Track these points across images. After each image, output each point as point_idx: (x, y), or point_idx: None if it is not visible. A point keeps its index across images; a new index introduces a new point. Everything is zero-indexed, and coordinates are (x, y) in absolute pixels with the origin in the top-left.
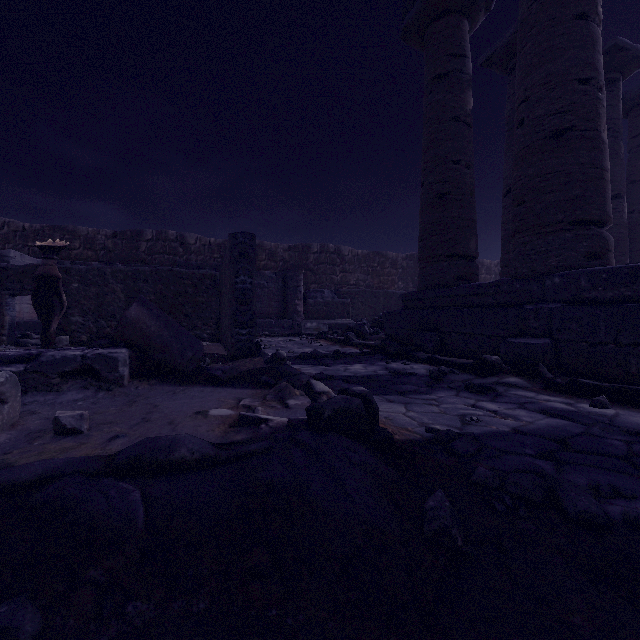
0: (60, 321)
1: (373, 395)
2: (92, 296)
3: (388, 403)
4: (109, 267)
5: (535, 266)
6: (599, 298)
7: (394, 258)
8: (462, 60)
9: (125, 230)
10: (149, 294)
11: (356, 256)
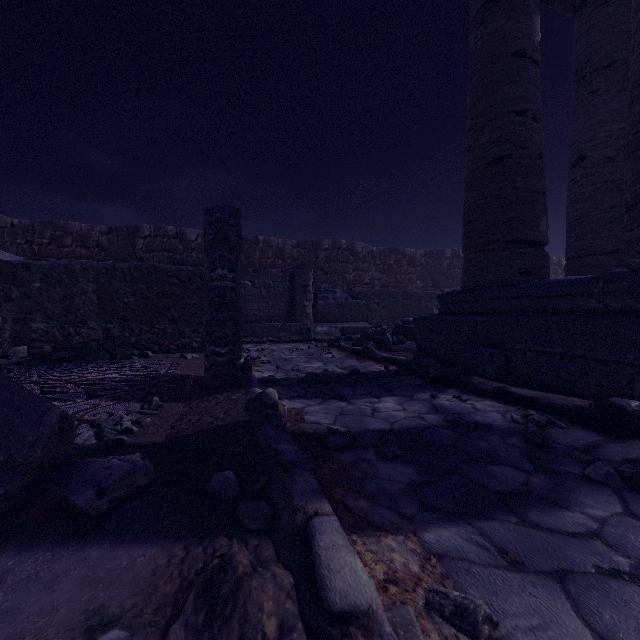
0: (18, 328)
1: (455, 521)
2: (57, 298)
3: (515, 579)
4: (78, 263)
5: None
6: None
7: (412, 255)
8: None
9: (121, 226)
10: (127, 295)
11: (370, 253)
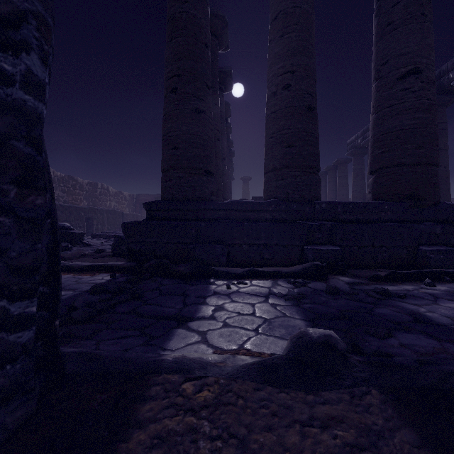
0: None
1: None
2: None
3: None
4: None
5: (304, 194)
6: (345, 219)
7: None
8: None
9: None
10: None
11: None
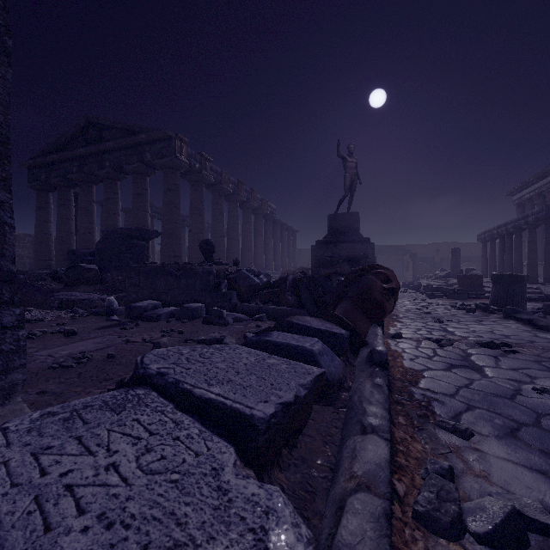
0: None
1: None
2: None
3: None
4: None
5: (58, 267)
6: None
7: None
8: (48, 205)
9: None
10: None
11: None
